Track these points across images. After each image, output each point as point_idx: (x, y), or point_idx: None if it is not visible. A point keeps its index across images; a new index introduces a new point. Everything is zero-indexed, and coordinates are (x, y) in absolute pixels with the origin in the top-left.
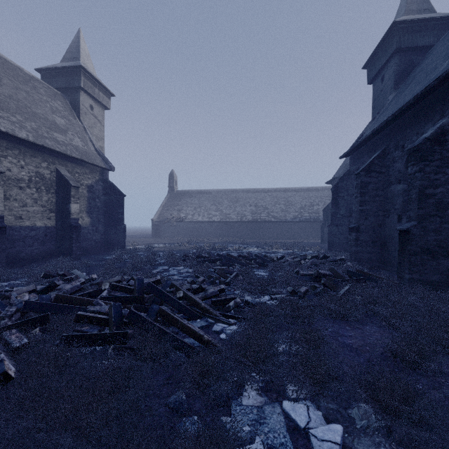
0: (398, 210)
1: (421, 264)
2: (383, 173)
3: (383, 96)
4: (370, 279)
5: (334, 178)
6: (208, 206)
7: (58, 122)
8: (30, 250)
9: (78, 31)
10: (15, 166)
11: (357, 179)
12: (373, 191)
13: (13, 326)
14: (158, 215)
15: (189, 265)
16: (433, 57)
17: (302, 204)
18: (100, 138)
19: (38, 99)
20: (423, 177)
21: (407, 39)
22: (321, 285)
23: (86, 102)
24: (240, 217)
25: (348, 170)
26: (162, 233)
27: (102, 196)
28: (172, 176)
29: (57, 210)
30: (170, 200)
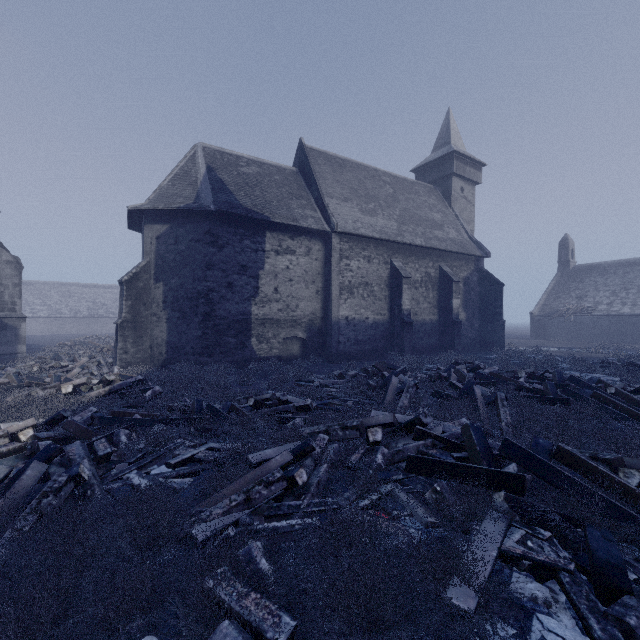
0: None
1: None
2: None
3: None
4: None
5: None
6: None
7: (436, 219)
8: (421, 343)
9: (447, 112)
10: (413, 270)
11: None
12: None
13: (477, 384)
14: (541, 305)
15: (612, 373)
16: None
17: None
18: (470, 221)
19: (420, 202)
20: None
21: None
22: None
23: (457, 186)
24: None
25: None
26: (548, 332)
27: (476, 288)
28: (564, 244)
29: (439, 306)
30: (562, 282)
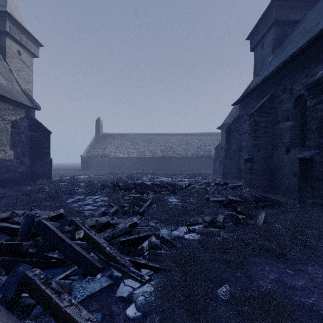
0: (286, 143)
1: (322, 189)
2: (271, 114)
3: (263, 59)
4: (276, 204)
5: (223, 124)
6: (128, 146)
7: None
8: None
9: None
10: None
11: (250, 118)
12: (264, 129)
13: None
14: (87, 152)
15: (105, 194)
16: (308, 22)
17: (198, 145)
18: (29, 82)
19: None
20: None
21: (282, 14)
22: (233, 212)
23: (13, 47)
24: (153, 154)
25: (238, 115)
26: (90, 166)
27: (27, 131)
28: (98, 122)
29: None
30: (97, 140)
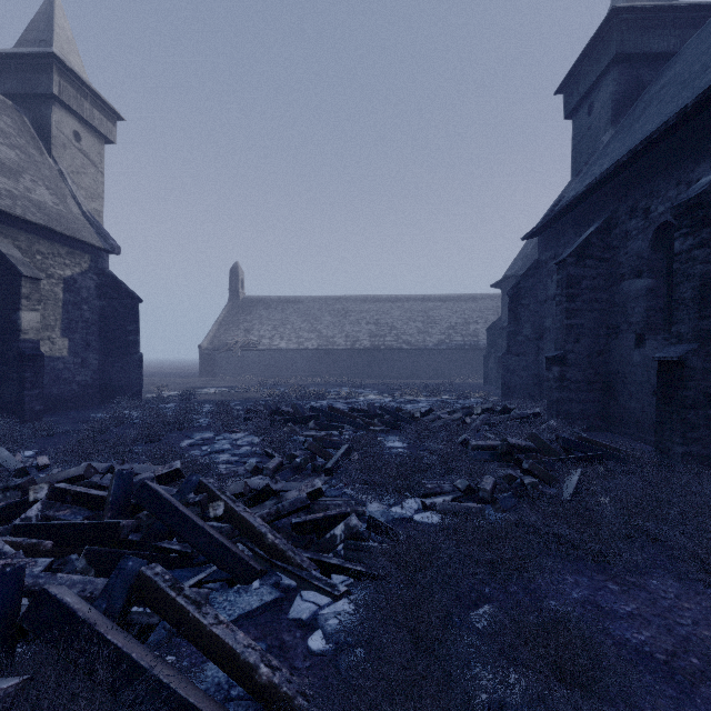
0: (636, 324)
1: (705, 425)
2: (606, 261)
3: (592, 137)
4: (607, 455)
5: (506, 277)
6: (298, 324)
7: (1, 154)
8: None
9: None
10: None
11: (560, 271)
12: (589, 293)
13: None
14: (211, 338)
15: (255, 430)
16: (688, 62)
17: (452, 321)
18: (96, 195)
19: None
20: (709, 256)
21: (633, 40)
22: (517, 470)
23: (66, 125)
24: (352, 343)
25: (536, 260)
26: (217, 369)
27: (94, 299)
28: (235, 272)
29: None
30: (233, 313)
